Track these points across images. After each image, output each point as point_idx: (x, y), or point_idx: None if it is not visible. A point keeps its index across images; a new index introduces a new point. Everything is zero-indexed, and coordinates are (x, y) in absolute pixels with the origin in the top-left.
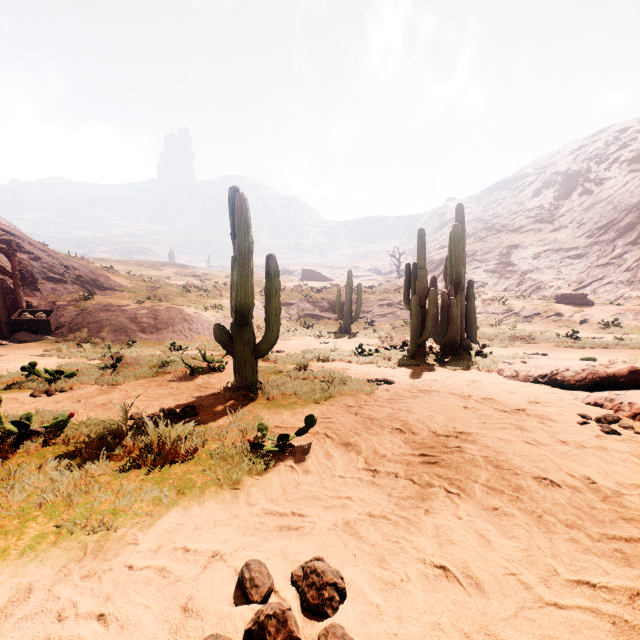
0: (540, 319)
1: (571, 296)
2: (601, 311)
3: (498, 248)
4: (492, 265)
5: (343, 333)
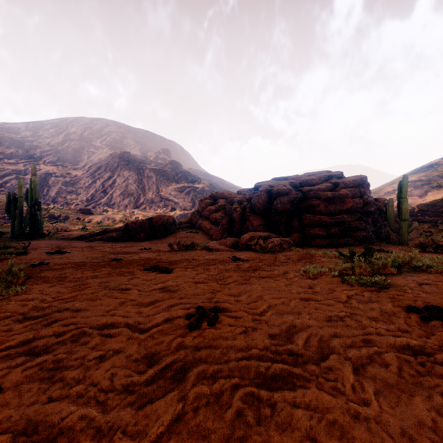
0: (70, 221)
1: (84, 210)
2: (96, 217)
3: (38, 173)
4: None
5: None
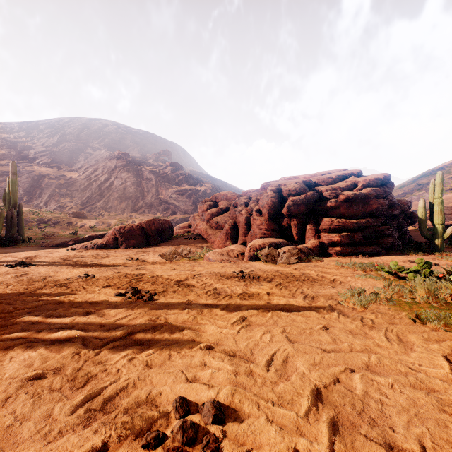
0: (60, 225)
1: (77, 213)
2: (90, 221)
3: (31, 174)
4: (26, 186)
5: None
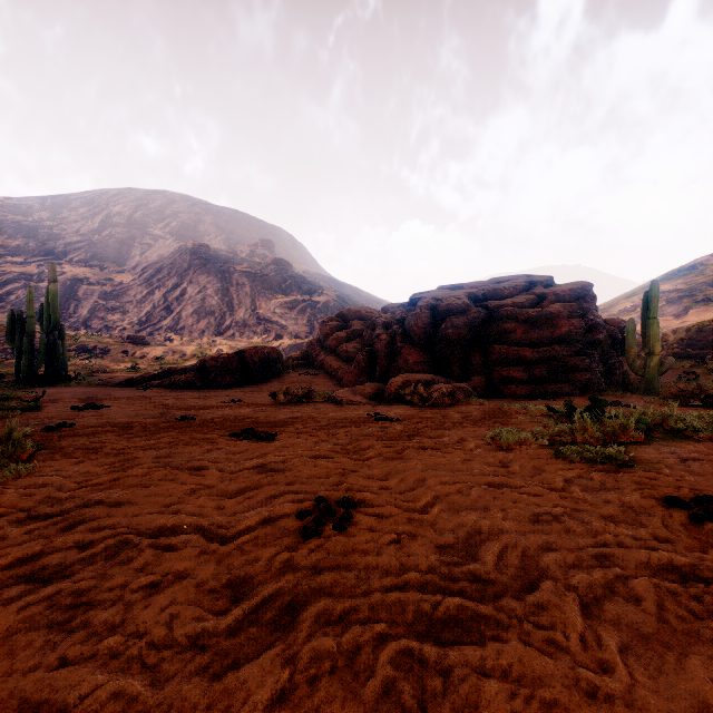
0: (112, 355)
1: (135, 338)
2: (155, 350)
3: (61, 278)
4: None
5: None
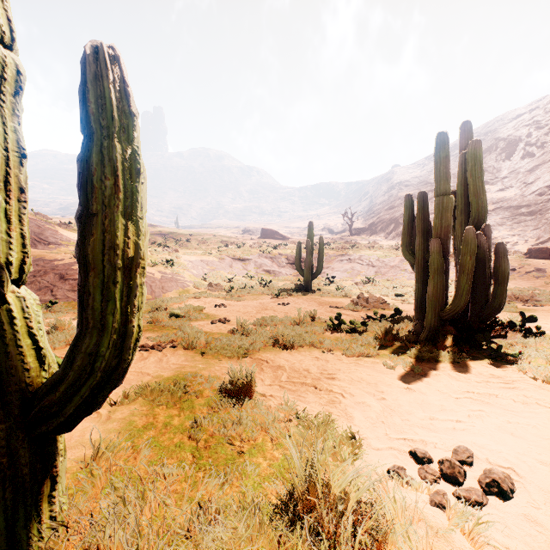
0: (518, 275)
1: (548, 250)
2: None
3: None
4: None
5: (303, 290)
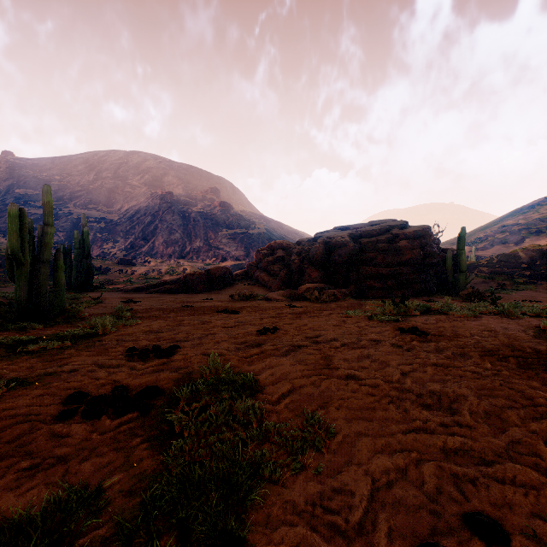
0: (112, 273)
1: (126, 260)
2: (140, 269)
3: (70, 217)
4: (66, 231)
5: None
